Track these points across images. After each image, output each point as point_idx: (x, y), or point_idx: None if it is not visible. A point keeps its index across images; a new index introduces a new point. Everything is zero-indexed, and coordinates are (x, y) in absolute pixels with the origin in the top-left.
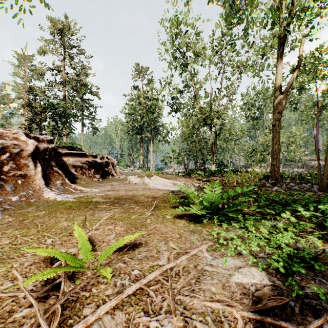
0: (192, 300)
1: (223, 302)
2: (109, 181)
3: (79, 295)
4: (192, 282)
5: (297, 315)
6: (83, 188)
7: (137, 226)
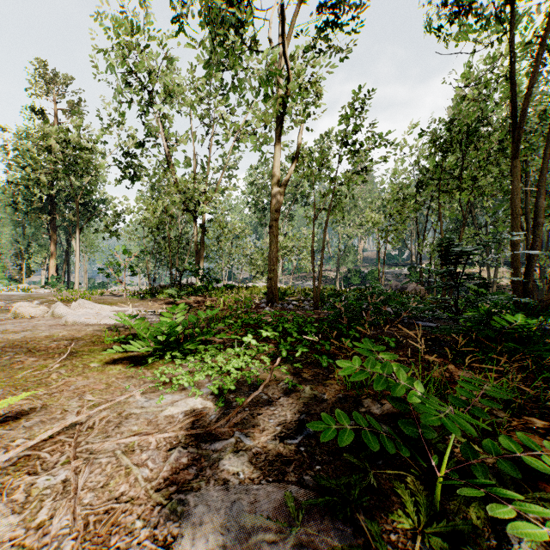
0: (104, 444)
1: (140, 434)
2: None
3: None
4: (110, 429)
5: (212, 423)
6: None
7: (29, 387)
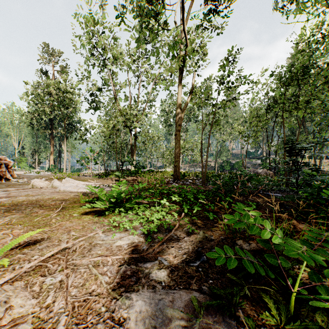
0: (82, 260)
1: (102, 256)
2: (3, 187)
3: None
4: (85, 252)
5: (144, 251)
6: None
7: (40, 226)
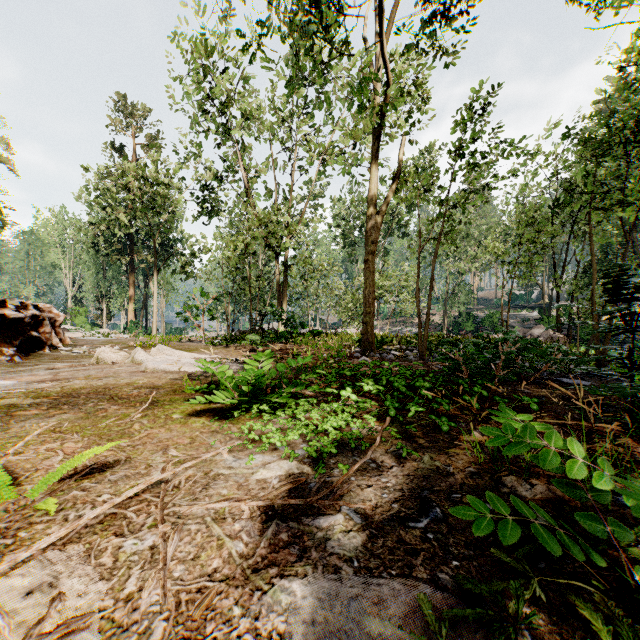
0: (192, 507)
1: (231, 500)
2: (45, 361)
3: None
4: (198, 490)
5: (313, 493)
6: None
7: (112, 437)
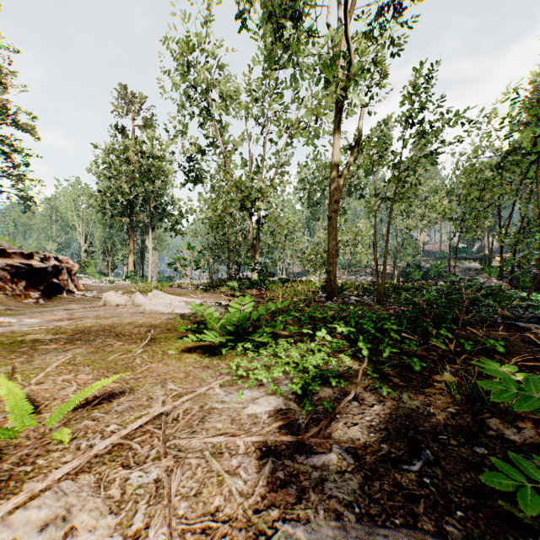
0: (191, 441)
1: (227, 434)
2: (63, 303)
3: (14, 473)
4: (195, 423)
5: (302, 430)
6: (1, 319)
7: (118, 370)
